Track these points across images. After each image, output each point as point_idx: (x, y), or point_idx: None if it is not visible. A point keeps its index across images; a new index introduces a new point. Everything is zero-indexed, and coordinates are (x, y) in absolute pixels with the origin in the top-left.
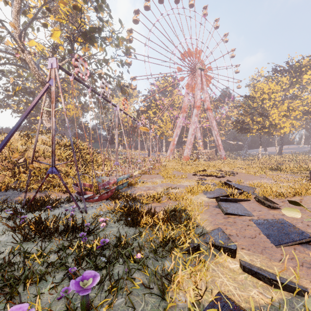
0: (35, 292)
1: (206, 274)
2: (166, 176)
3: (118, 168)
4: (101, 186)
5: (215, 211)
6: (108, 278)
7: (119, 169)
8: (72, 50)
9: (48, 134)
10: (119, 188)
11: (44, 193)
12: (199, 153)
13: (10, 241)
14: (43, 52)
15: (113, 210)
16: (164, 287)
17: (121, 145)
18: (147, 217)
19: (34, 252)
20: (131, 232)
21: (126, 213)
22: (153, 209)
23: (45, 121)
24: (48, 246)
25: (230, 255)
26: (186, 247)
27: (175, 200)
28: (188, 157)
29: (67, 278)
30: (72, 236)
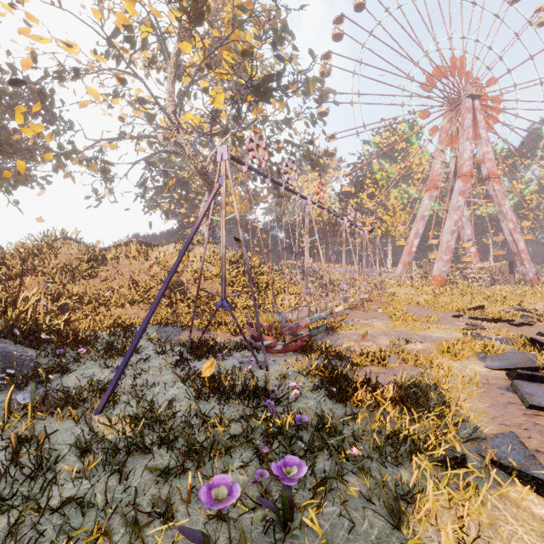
0: (222, 467)
1: (480, 510)
2: (396, 316)
3: (308, 298)
4: (286, 331)
5: (505, 397)
6: (311, 473)
7: (310, 300)
8: (239, 117)
9: (208, 245)
10: (312, 333)
11: (207, 332)
12: (469, 269)
13: (182, 395)
14: (199, 126)
15: (307, 370)
16: (399, 509)
17: (310, 256)
18: (364, 390)
19: (215, 417)
20: (339, 410)
21: (329, 378)
22: (374, 378)
23: (202, 225)
24: (226, 410)
25: (534, 489)
26: (438, 455)
27: (414, 365)
28: (442, 278)
29: (256, 460)
30: (253, 402)
